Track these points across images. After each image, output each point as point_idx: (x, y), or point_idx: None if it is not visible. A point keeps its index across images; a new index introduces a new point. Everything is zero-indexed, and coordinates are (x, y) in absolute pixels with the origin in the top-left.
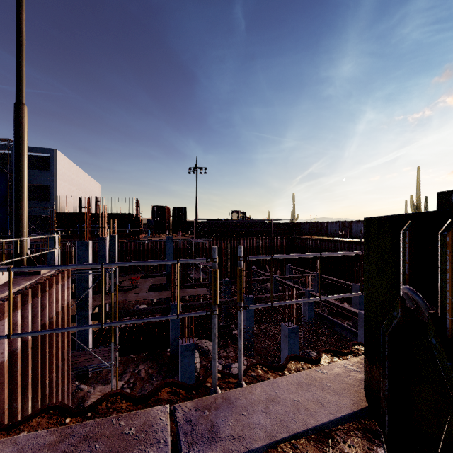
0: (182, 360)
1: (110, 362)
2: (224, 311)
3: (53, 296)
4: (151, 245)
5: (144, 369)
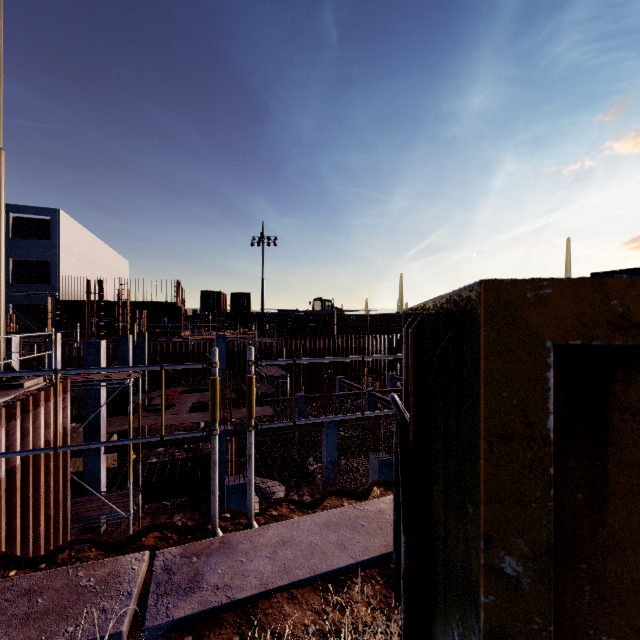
0: (229, 506)
1: (128, 510)
2: (298, 439)
3: (41, 419)
4: (197, 347)
5: (180, 520)
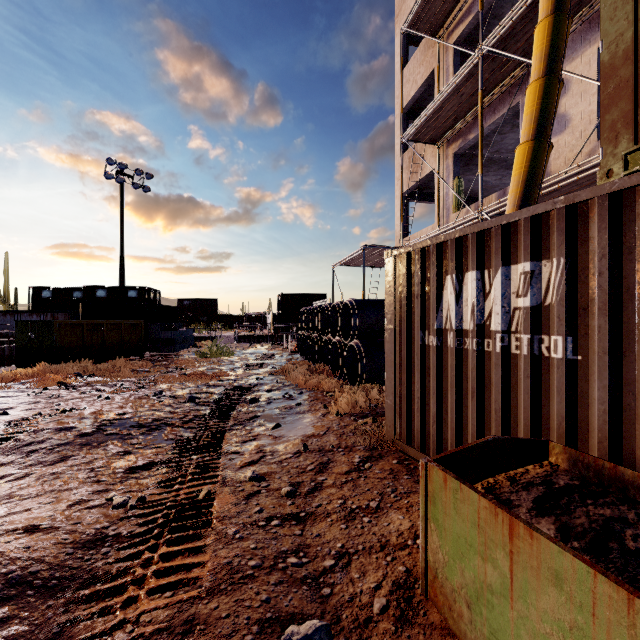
0: None
1: None
2: None
3: None
4: None
5: None
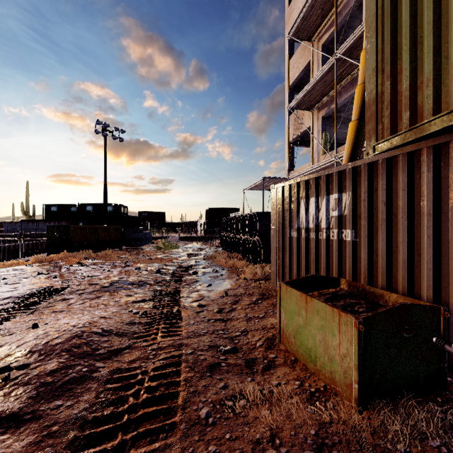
0: None
1: None
2: None
3: None
4: None
5: None
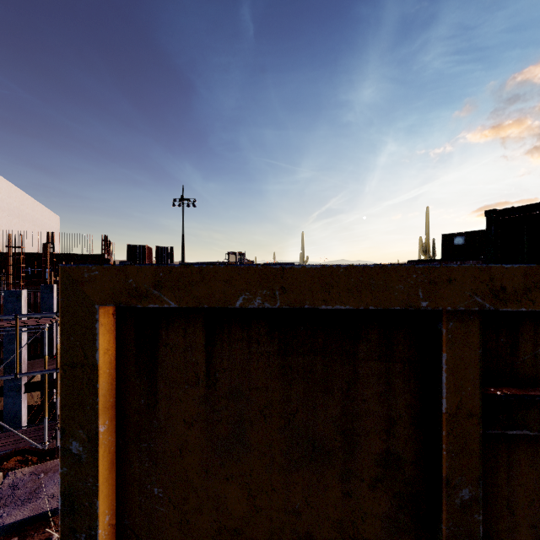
0: None
1: (43, 442)
2: None
3: None
4: None
5: None
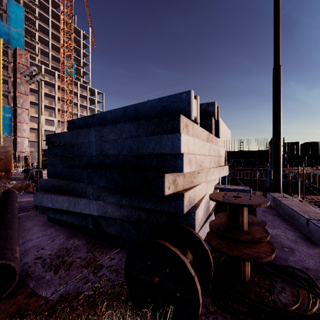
0: None
1: None
2: None
3: None
4: (293, 177)
5: None
